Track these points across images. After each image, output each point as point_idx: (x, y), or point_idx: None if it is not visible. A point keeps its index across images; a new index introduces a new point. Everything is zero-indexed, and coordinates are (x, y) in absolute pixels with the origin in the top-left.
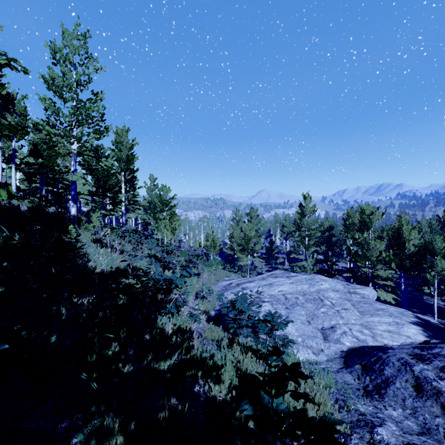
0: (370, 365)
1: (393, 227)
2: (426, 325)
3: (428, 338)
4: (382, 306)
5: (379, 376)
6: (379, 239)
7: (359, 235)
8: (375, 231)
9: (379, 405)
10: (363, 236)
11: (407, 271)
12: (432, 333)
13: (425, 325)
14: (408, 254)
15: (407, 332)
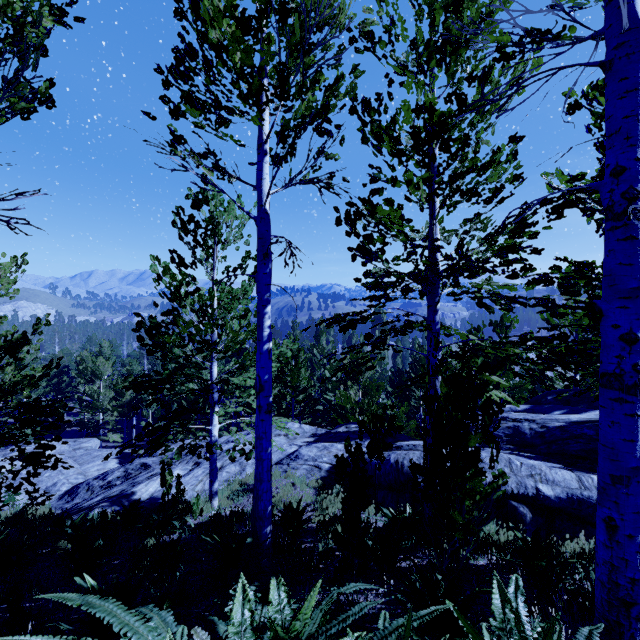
0: (73, 492)
1: (117, 381)
2: (123, 456)
3: (121, 464)
4: (99, 453)
5: (75, 494)
6: (110, 386)
7: (90, 388)
8: (107, 379)
9: (71, 502)
10: (96, 385)
11: (126, 415)
12: (125, 460)
13: (123, 457)
14: (127, 402)
15: (109, 465)
